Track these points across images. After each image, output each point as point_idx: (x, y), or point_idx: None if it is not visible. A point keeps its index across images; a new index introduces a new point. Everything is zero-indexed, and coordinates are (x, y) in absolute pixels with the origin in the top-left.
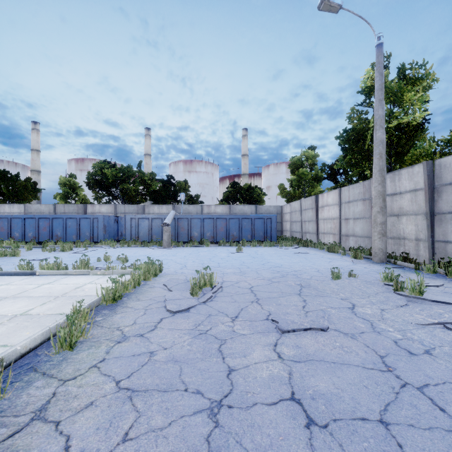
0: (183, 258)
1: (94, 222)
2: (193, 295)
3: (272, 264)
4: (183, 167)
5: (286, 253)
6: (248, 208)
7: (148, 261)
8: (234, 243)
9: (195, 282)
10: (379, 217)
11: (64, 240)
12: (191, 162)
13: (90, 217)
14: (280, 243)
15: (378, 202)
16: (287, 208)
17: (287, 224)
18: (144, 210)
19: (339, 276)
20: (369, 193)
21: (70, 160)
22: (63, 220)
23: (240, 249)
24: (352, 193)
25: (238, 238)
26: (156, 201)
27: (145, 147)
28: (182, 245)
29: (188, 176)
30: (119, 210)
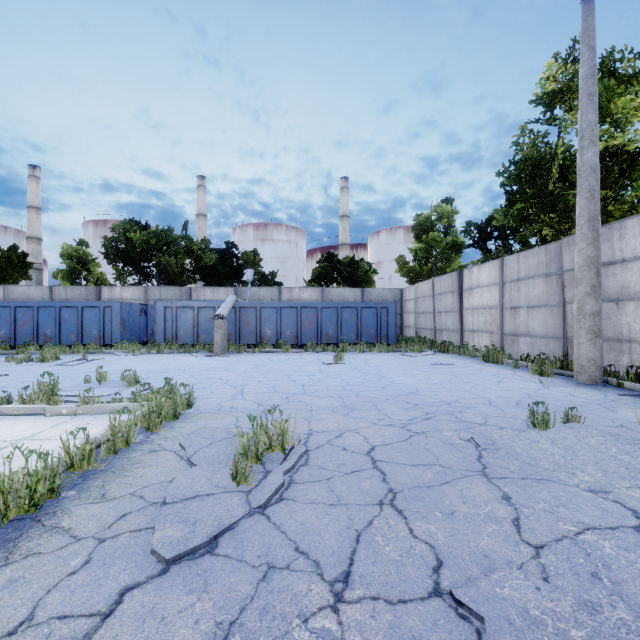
0: (243, 374)
1: (105, 314)
2: (238, 482)
3: (399, 387)
4: (253, 233)
5: (417, 365)
6: (351, 293)
7: (164, 387)
8: (330, 346)
9: (248, 444)
10: (589, 304)
11: (57, 342)
12: (265, 225)
13: (98, 306)
14: (402, 346)
15: (586, 276)
16: (409, 293)
17: (411, 316)
18: (190, 296)
19: (549, 421)
20: (558, 263)
21: (87, 223)
22: (55, 310)
23: (340, 358)
24: (524, 266)
25: (335, 338)
26: (209, 282)
27: (197, 203)
28: (246, 350)
29: (260, 246)
30: (151, 296)
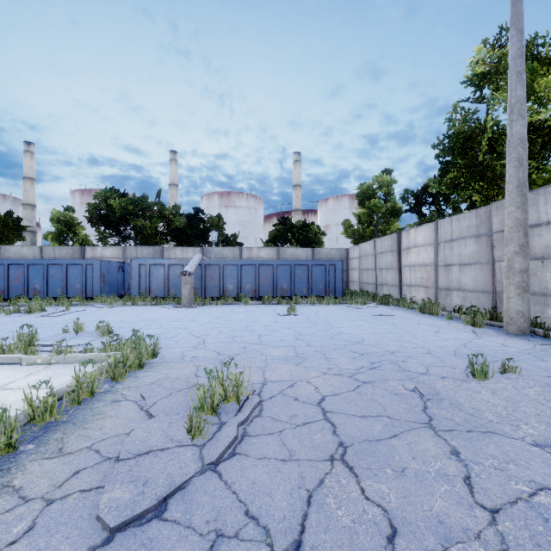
0: (206, 324)
1: (87, 270)
2: (193, 436)
3: (346, 337)
4: (218, 200)
5: (361, 316)
6: (303, 252)
7: (131, 339)
8: (284, 299)
9: (204, 396)
10: (518, 261)
11: (45, 295)
12: (228, 194)
13: (81, 263)
14: (348, 299)
15: (515, 237)
16: (354, 252)
17: (355, 272)
18: (163, 254)
19: (487, 371)
20: (487, 225)
21: (74, 191)
22: (43, 267)
23: (293, 309)
24: (456, 228)
25: (289, 292)
26: (179, 242)
27: (170, 175)
28: (210, 302)
29: (224, 212)
30: (128, 254)
